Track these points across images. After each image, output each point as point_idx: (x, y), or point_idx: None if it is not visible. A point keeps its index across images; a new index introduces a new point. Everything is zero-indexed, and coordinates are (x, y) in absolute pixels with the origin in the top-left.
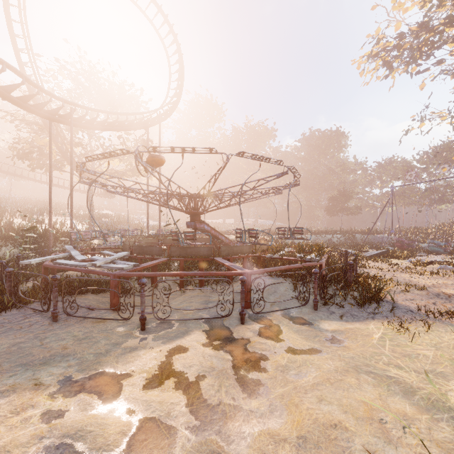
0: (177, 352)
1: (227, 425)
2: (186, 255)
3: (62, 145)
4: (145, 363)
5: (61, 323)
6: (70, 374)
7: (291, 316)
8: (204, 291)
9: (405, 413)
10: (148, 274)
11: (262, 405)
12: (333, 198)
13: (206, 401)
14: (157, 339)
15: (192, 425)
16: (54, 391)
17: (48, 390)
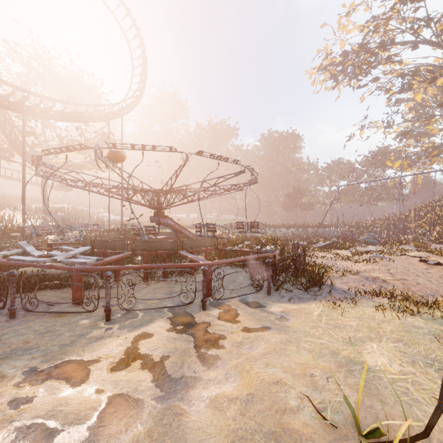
0: (143, 338)
1: (189, 393)
2: (150, 248)
3: (11, 133)
4: (112, 350)
5: (19, 319)
6: (35, 365)
7: (247, 301)
8: (168, 283)
9: (330, 368)
10: (112, 268)
11: (219, 374)
12: (289, 195)
13: (170, 376)
14: (123, 328)
15: (158, 396)
16: (19, 382)
17: (13, 381)
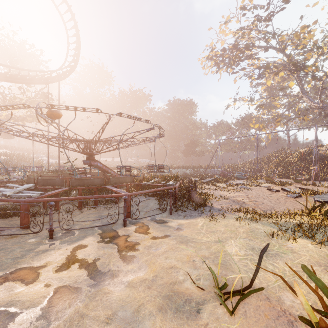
0: (79, 249)
1: (113, 280)
2: (83, 184)
3: None
4: (56, 258)
5: None
6: None
7: (156, 219)
8: (98, 209)
9: (205, 256)
10: (54, 199)
11: (135, 267)
12: (188, 145)
13: (100, 271)
14: (63, 243)
15: (92, 284)
16: None
17: None
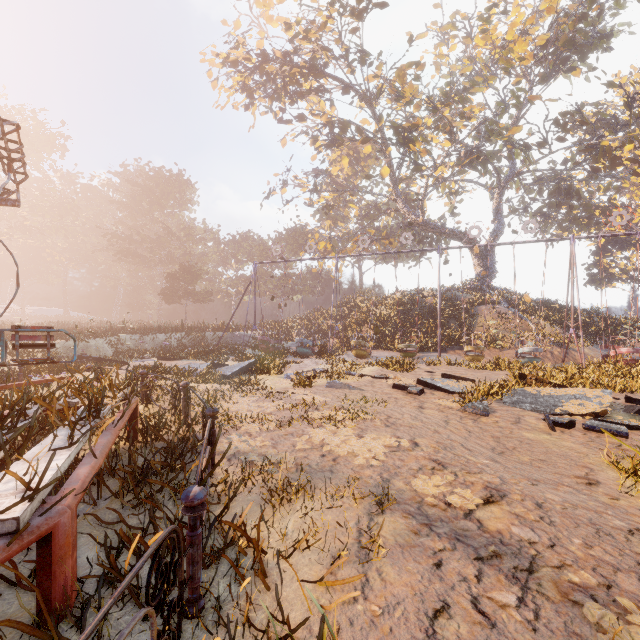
0: None
1: None
2: None
3: None
4: None
5: None
6: None
7: None
8: None
9: None
10: None
11: None
12: (174, 276)
13: None
14: None
15: None
16: None
17: None
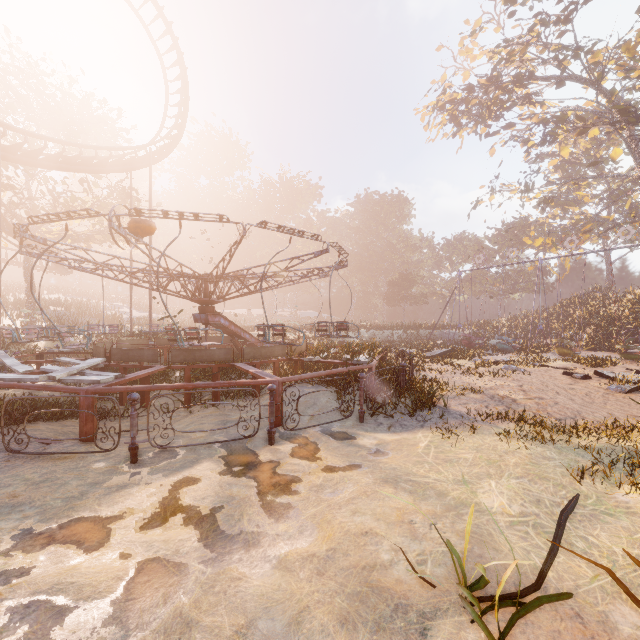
0: (185, 485)
1: (249, 553)
2: (194, 360)
3: None
4: (141, 502)
5: None
6: (29, 527)
7: (332, 431)
8: (220, 408)
9: (435, 512)
10: (140, 388)
11: (291, 528)
12: (394, 283)
13: (224, 533)
14: (156, 472)
15: (207, 558)
16: (8, 549)
17: None
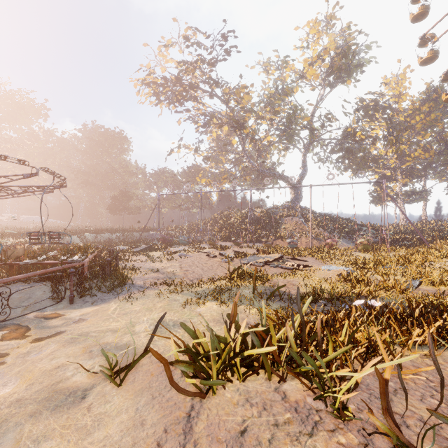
0: None
1: None
2: None
3: None
4: None
5: None
6: None
7: (44, 315)
8: None
9: (108, 342)
10: None
11: None
12: (116, 198)
13: None
14: None
15: None
16: None
17: None
